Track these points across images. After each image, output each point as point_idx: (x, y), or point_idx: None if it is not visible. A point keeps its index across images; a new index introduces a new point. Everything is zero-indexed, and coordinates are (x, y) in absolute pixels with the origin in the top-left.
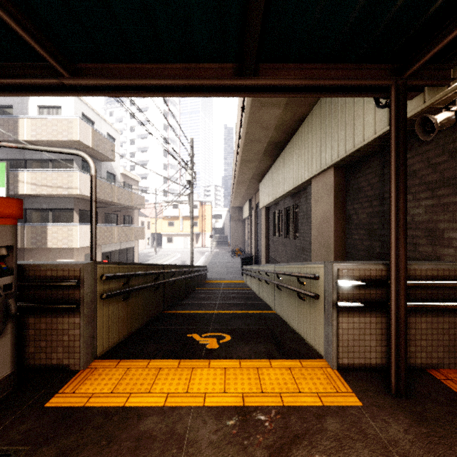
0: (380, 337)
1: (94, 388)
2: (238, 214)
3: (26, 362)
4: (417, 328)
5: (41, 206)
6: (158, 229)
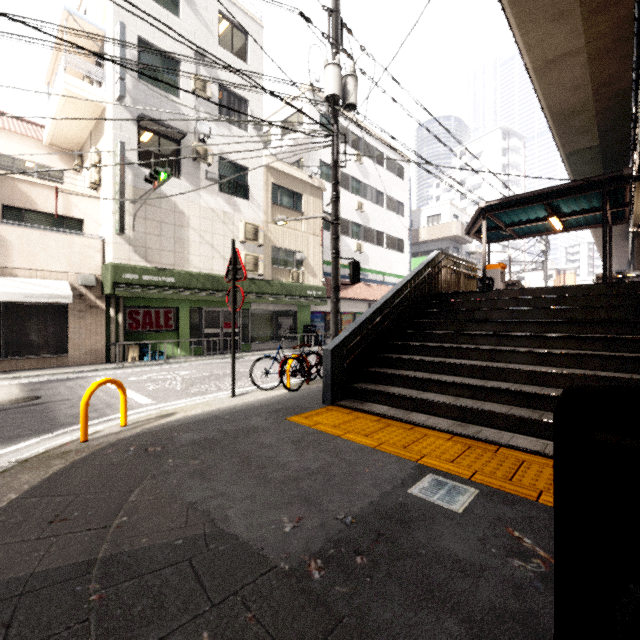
0: None
1: None
2: None
3: None
4: None
5: None
6: None
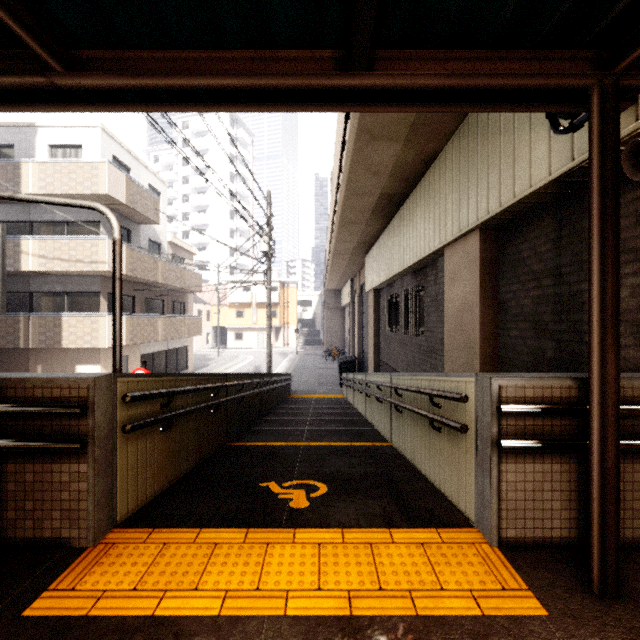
0: (568, 495)
1: (107, 581)
2: (335, 300)
3: (3, 534)
4: (627, 480)
5: (54, 289)
6: (221, 321)
